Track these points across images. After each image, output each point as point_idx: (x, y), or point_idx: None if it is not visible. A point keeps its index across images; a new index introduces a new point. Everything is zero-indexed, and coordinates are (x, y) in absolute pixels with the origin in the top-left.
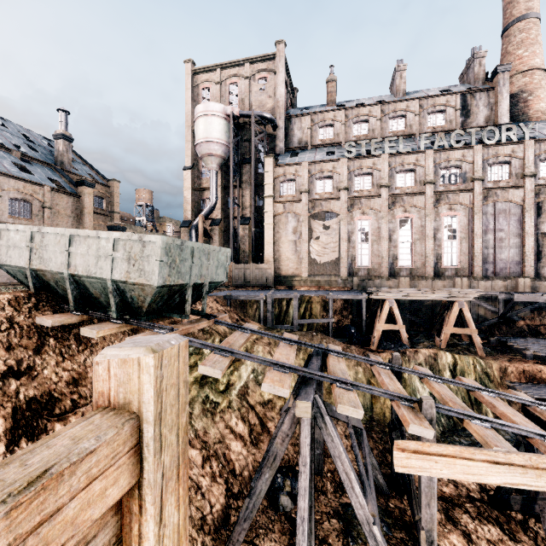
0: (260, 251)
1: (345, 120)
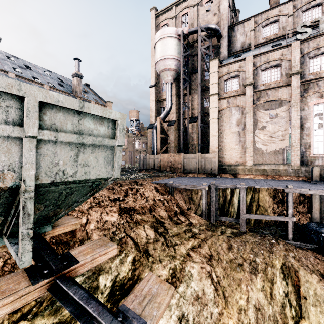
0: (206, 143)
1: (292, 11)
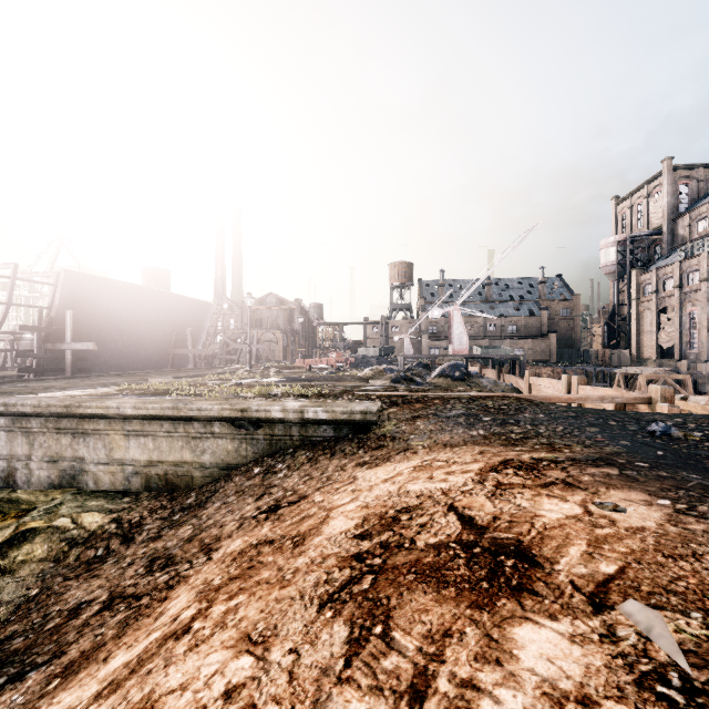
0: None
1: None
